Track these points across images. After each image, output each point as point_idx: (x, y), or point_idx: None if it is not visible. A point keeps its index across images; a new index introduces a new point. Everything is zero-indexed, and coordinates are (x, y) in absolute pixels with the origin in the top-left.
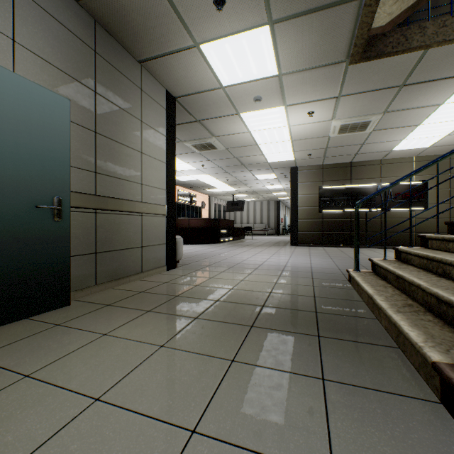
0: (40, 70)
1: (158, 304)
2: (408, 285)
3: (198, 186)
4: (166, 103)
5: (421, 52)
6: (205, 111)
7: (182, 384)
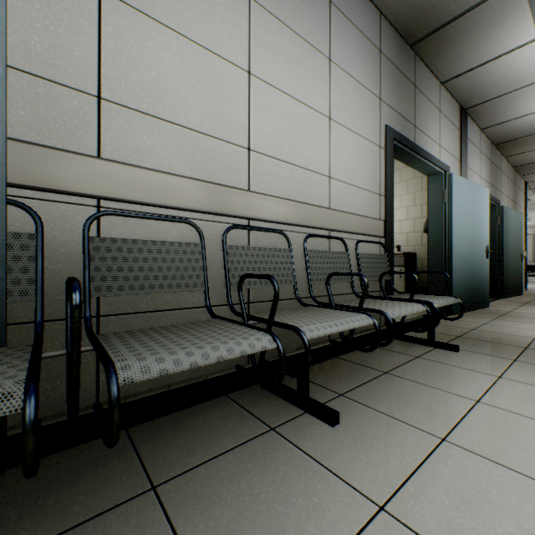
0: (509, 204)
1: None
2: None
3: None
4: (523, 189)
5: None
6: None
7: None
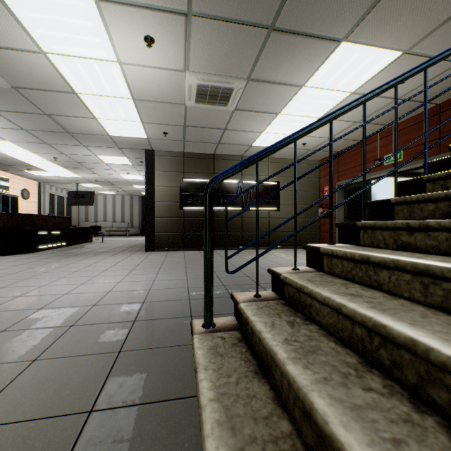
0: None
1: None
2: None
3: (6, 162)
4: None
5: None
6: None
7: None
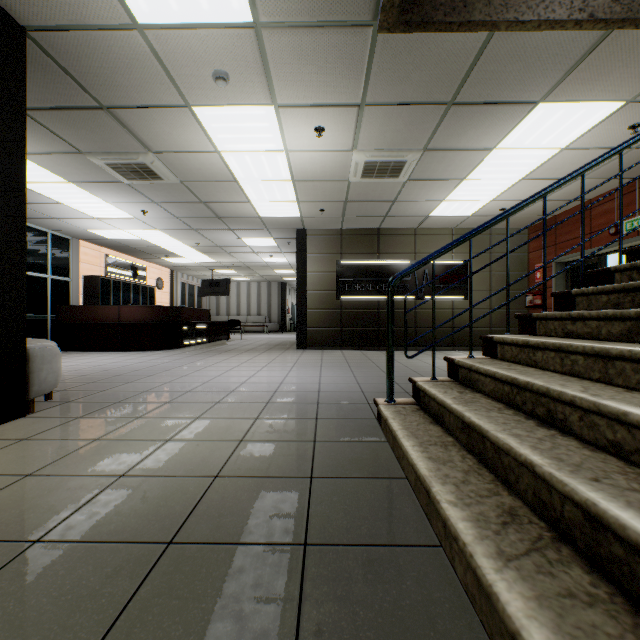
0: None
1: None
2: (493, 449)
3: (147, 251)
4: None
5: (483, 39)
6: (114, 84)
7: None
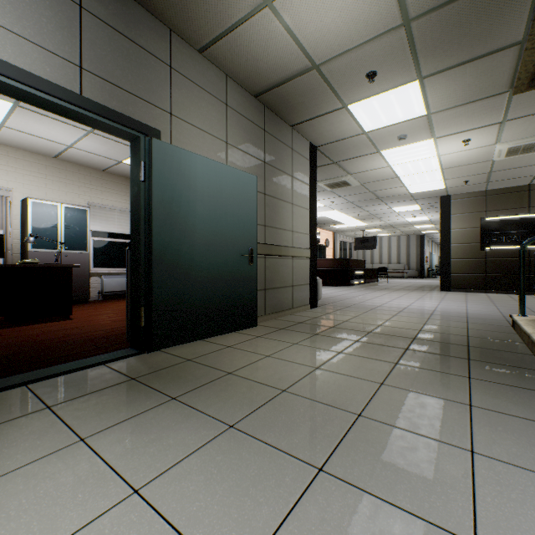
0: (237, 158)
1: (320, 331)
2: None
3: (323, 222)
4: (309, 154)
5: None
6: (343, 153)
7: (365, 368)
